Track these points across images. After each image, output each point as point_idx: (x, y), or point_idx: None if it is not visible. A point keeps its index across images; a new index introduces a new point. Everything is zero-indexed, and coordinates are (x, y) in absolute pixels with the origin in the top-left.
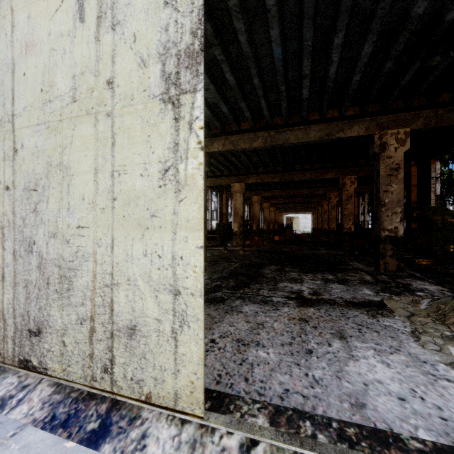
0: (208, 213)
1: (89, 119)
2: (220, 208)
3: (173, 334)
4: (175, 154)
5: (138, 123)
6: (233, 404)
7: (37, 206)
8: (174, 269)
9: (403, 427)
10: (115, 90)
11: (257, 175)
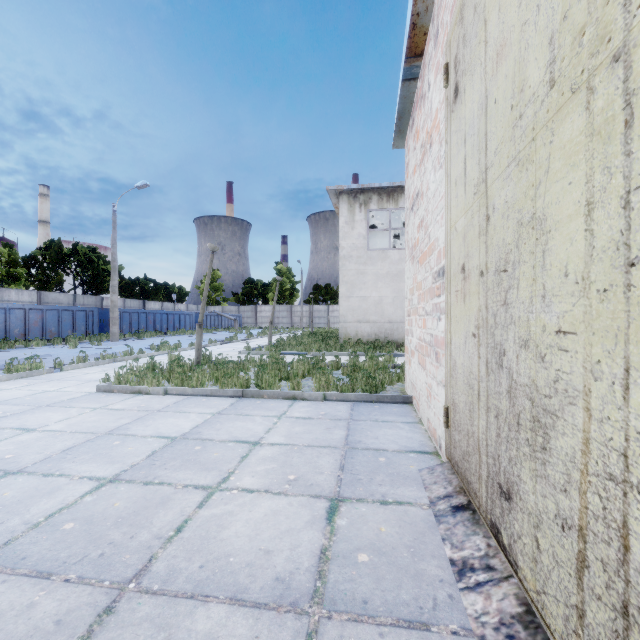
0: None
1: (574, 102)
2: None
3: None
4: None
5: None
6: None
7: (506, 296)
8: None
9: None
10: None
11: None
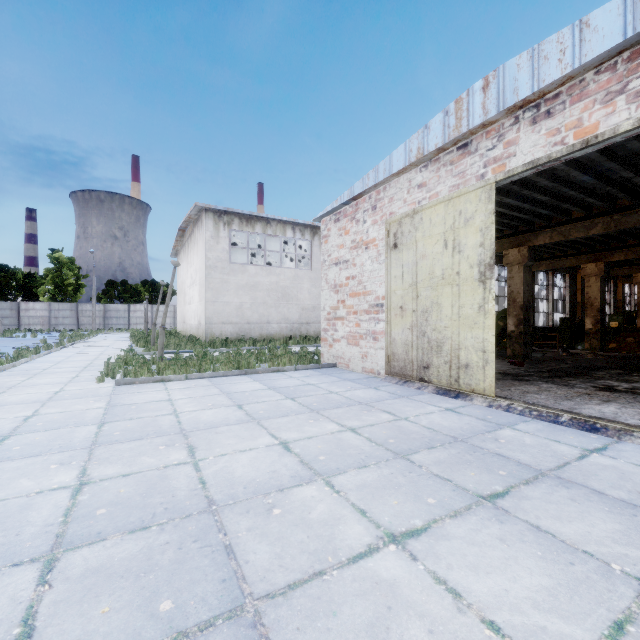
0: (547, 304)
1: (449, 286)
2: (571, 296)
3: (483, 367)
4: (484, 301)
5: (469, 289)
6: (509, 399)
7: (427, 319)
8: (483, 343)
9: (587, 413)
10: (460, 276)
11: (626, 249)
